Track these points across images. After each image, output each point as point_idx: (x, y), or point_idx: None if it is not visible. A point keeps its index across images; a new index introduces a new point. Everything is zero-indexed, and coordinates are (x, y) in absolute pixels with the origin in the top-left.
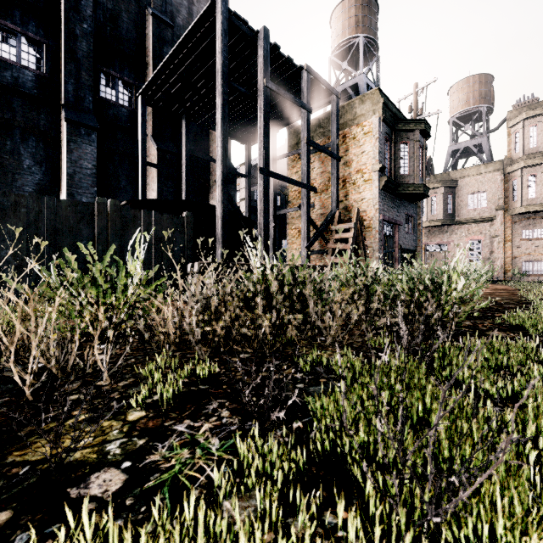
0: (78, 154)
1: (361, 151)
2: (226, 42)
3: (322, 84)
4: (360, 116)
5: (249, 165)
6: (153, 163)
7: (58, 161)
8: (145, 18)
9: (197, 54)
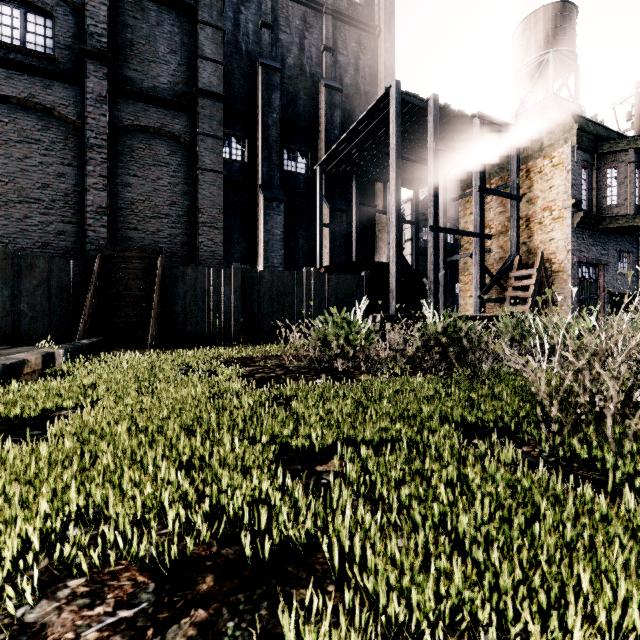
0: (271, 224)
1: (548, 186)
2: (399, 123)
3: (498, 125)
4: (547, 147)
5: (416, 210)
6: (328, 223)
7: (255, 231)
8: (318, 89)
9: (370, 128)
